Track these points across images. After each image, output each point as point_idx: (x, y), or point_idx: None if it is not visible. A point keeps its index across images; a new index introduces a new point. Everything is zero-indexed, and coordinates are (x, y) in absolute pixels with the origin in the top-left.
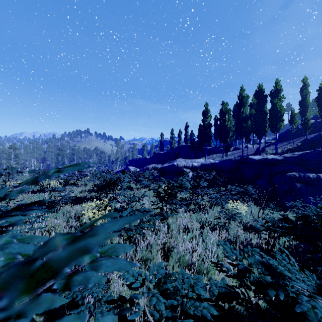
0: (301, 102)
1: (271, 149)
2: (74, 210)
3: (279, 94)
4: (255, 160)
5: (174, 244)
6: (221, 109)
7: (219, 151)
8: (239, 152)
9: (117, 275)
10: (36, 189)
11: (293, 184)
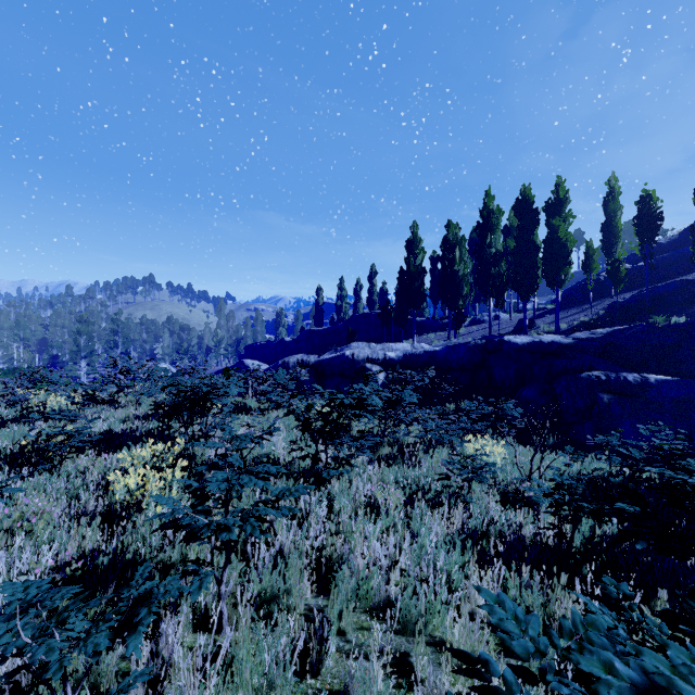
0: (606, 226)
1: (548, 322)
2: (99, 467)
3: (563, 209)
4: (518, 345)
5: (344, 551)
6: (445, 237)
7: (441, 326)
8: (482, 329)
9: (186, 659)
10: (12, 417)
11: (595, 396)
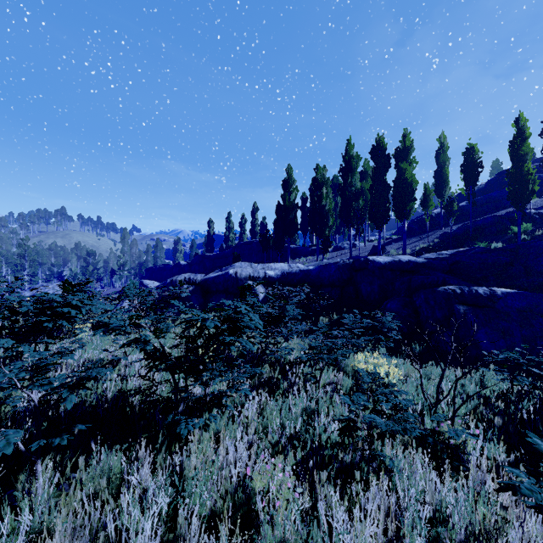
0: (438, 173)
1: (395, 248)
2: None
3: (409, 155)
4: (381, 264)
5: None
6: (314, 178)
7: (311, 252)
8: (343, 254)
9: None
10: None
11: (453, 307)
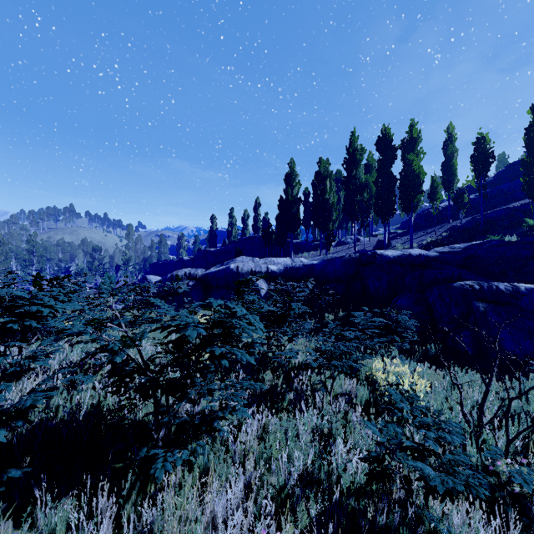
0: (445, 165)
1: (401, 242)
2: None
3: (416, 146)
4: (389, 258)
5: None
6: (317, 172)
7: (313, 247)
8: (347, 249)
9: None
10: None
11: (471, 304)
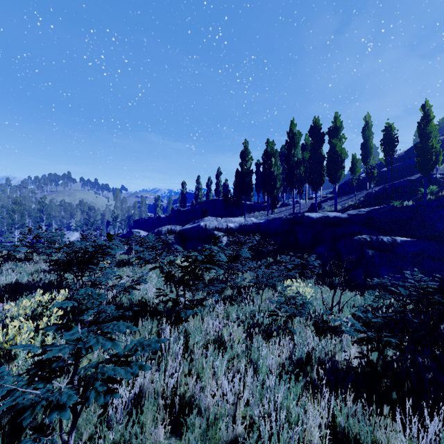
0: (363, 145)
1: (329, 205)
2: None
3: (339, 133)
4: (313, 218)
5: (196, 391)
6: (265, 150)
7: (263, 207)
8: (288, 209)
9: None
10: None
11: (364, 251)
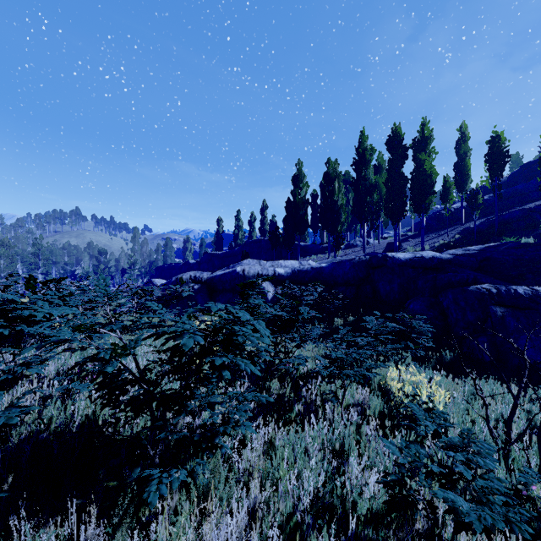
0: (458, 165)
1: (412, 245)
2: None
3: (428, 146)
4: (401, 260)
5: None
6: (325, 173)
7: (321, 249)
8: (356, 252)
9: None
10: None
11: (488, 309)
